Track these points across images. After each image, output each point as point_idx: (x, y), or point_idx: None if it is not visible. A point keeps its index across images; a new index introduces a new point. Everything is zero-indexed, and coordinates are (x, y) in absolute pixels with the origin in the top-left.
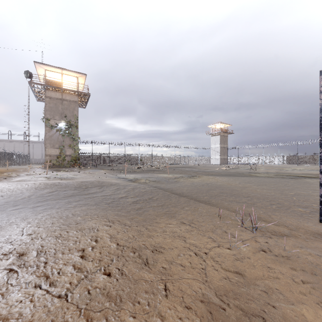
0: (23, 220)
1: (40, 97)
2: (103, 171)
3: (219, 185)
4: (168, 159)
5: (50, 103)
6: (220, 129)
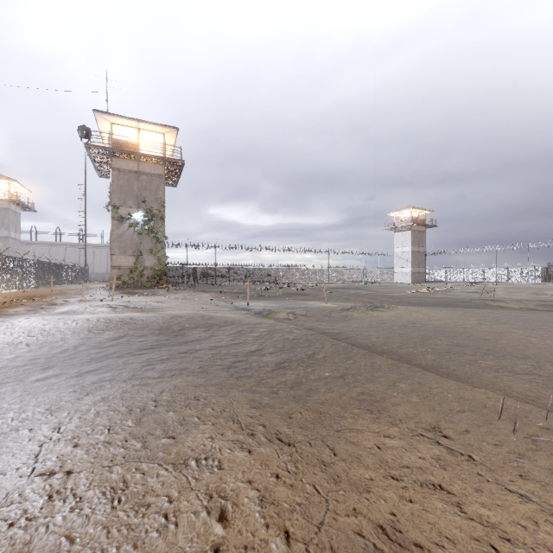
0: (50, 413)
1: (103, 170)
2: (208, 296)
3: (438, 326)
4: (317, 274)
5: (118, 180)
6: (412, 218)
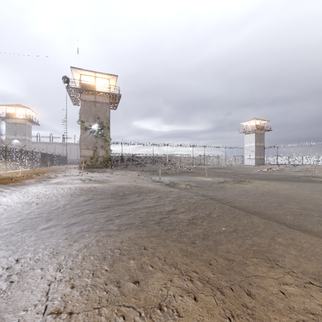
0: (53, 256)
1: (76, 101)
2: (135, 173)
3: (285, 195)
4: (197, 159)
5: (84, 106)
6: (256, 126)
